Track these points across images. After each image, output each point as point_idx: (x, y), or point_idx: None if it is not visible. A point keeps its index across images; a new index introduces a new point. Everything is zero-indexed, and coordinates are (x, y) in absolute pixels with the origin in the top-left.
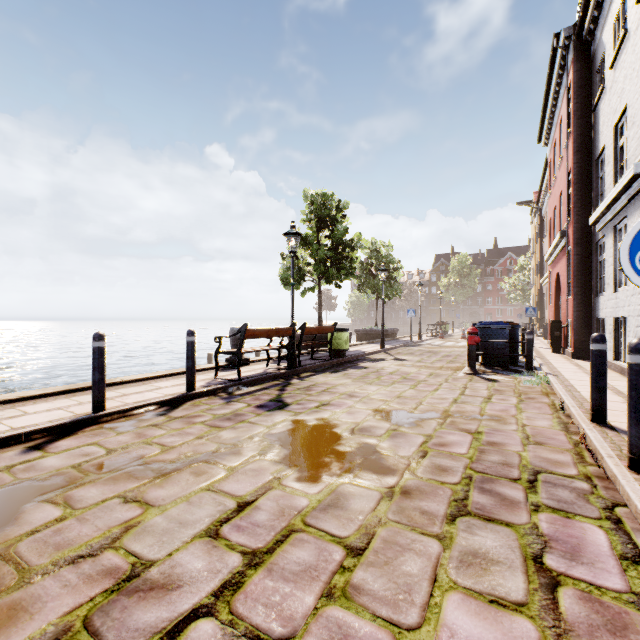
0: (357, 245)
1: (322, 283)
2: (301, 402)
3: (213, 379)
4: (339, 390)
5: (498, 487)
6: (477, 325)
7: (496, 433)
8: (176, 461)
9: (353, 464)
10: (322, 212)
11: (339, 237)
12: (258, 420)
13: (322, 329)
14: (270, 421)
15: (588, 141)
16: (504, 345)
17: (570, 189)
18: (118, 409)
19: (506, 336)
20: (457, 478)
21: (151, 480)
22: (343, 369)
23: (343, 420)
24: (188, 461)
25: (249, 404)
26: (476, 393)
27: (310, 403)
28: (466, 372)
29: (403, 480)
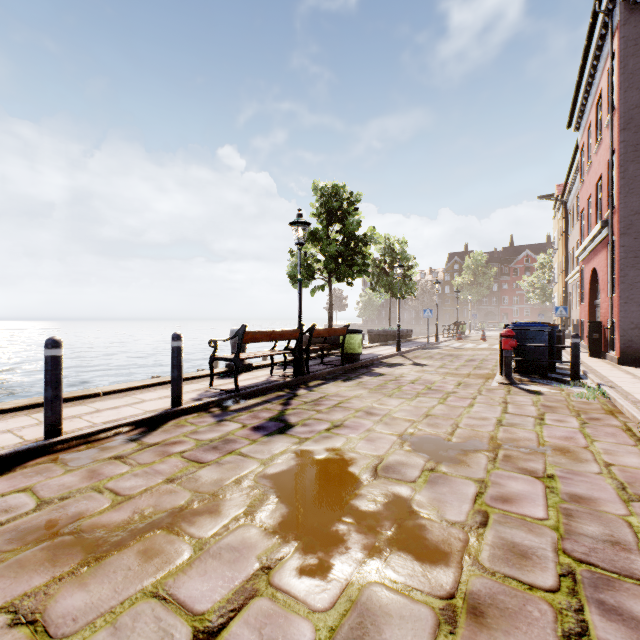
0: (370, 240)
1: (333, 281)
2: (308, 422)
3: (207, 389)
4: (354, 405)
5: (628, 601)
6: (510, 326)
7: (574, 478)
8: (124, 526)
9: (381, 538)
10: (333, 205)
11: (351, 231)
12: (252, 450)
13: (333, 331)
14: (267, 452)
15: (637, 116)
16: (543, 350)
17: (613, 173)
18: (78, 433)
19: (545, 339)
20: (551, 576)
21: (74, 568)
22: (357, 376)
23: (361, 452)
24: (141, 526)
25: (244, 424)
26: (522, 411)
27: (319, 424)
28: (500, 381)
29: (465, 578)
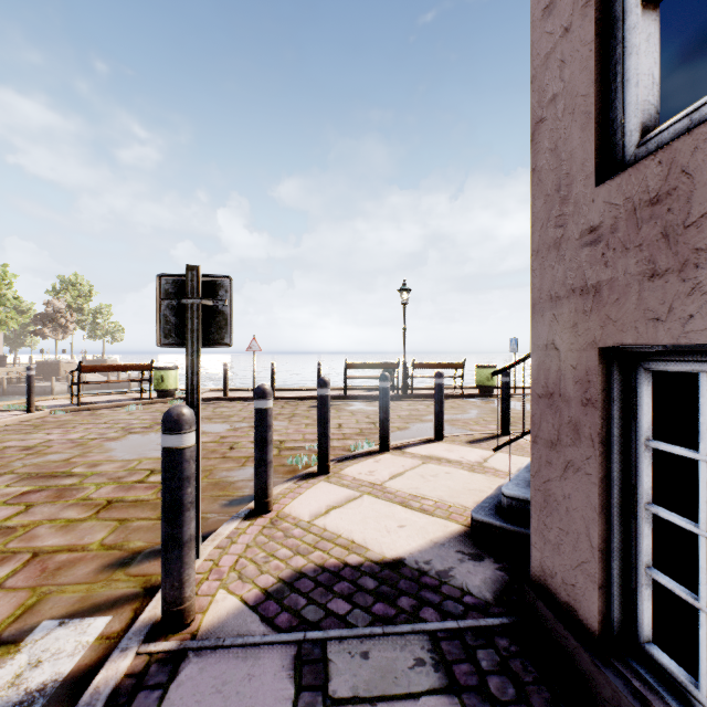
0: None
1: None
2: None
3: None
4: None
5: None
6: None
7: None
8: None
9: None
10: None
11: None
12: None
13: None
14: None
15: None
16: None
17: None
18: None
19: None
20: None
21: None
22: None
23: None
24: None
25: None
26: None
27: None
28: None
29: None
